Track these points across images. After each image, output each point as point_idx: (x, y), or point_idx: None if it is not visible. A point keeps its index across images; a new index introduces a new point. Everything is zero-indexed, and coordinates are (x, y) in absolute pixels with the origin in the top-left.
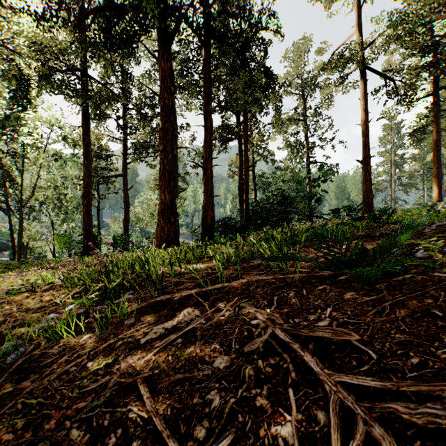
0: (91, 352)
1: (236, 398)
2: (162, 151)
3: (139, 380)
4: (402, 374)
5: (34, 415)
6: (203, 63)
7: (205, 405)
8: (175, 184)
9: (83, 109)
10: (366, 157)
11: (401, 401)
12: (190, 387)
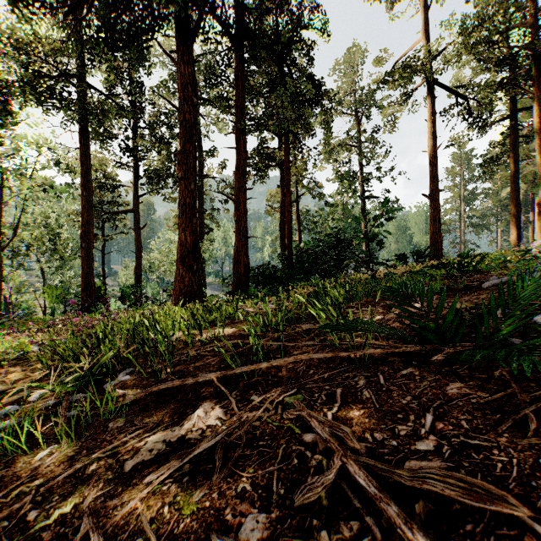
0: (41, 488)
1: None
2: (181, 179)
3: None
4: None
5: None
6: (235, 68)
7: None
8: (200, 222)
9: (82, 126)
10: (434, 190)
11: None
12: None
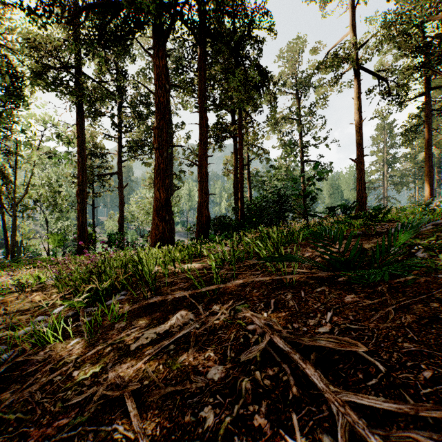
0: (78, 359)
1: (232, 416)
2: (156, 149)
3: (126, 393)
4: (414, 390)
5: (11, 433)
6: (198, 61)
7: (197, 424)
8: (170, 182)
9: (78, 107)
10: (360, 156)
11: (416, 423)
12: (182, 402)
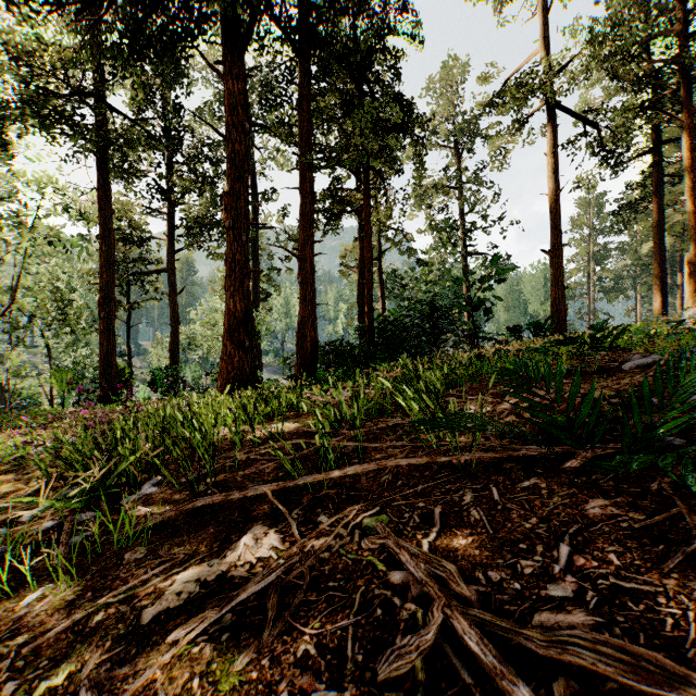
0: (25, 648)
1: None
2: (229, 229)
3: None
4: None
5: None
6: (299, 85)
7: None
8: (255, 286)
9: (101, 160)
10: (557, 245)
11: None
12: None
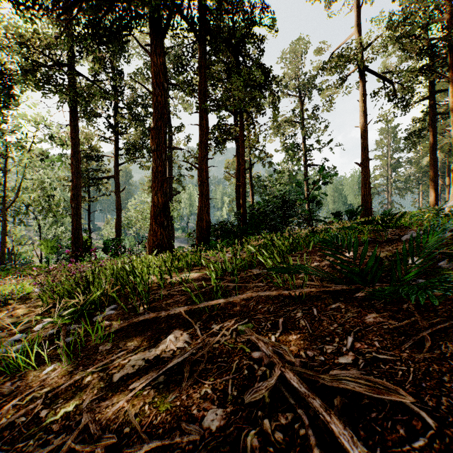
0: (49, 393)
1: None
2: (154, 151)
3: (98, 449)
4: None
5: None
6: (199, 59)
7: None
8: (170, 186)
9: (72, 107)
10: (365, 159)
11: None
12: None
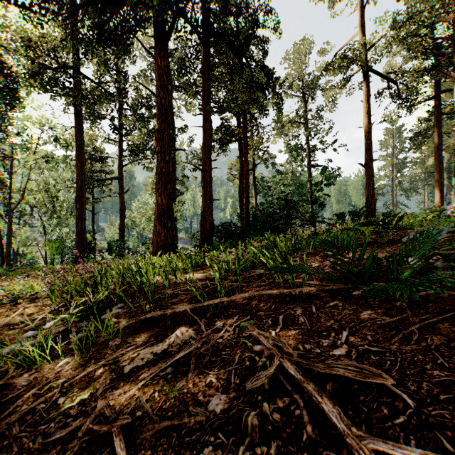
0: (65, 383)
1: None
2: (158, 153)
3: (115, 428)
4: (452, 432)
5: None
6: (202, 61)
7: None
8: (173, 187)
9: (77, 109)
10: (369, 160)
11: None
12: (178, 440)
